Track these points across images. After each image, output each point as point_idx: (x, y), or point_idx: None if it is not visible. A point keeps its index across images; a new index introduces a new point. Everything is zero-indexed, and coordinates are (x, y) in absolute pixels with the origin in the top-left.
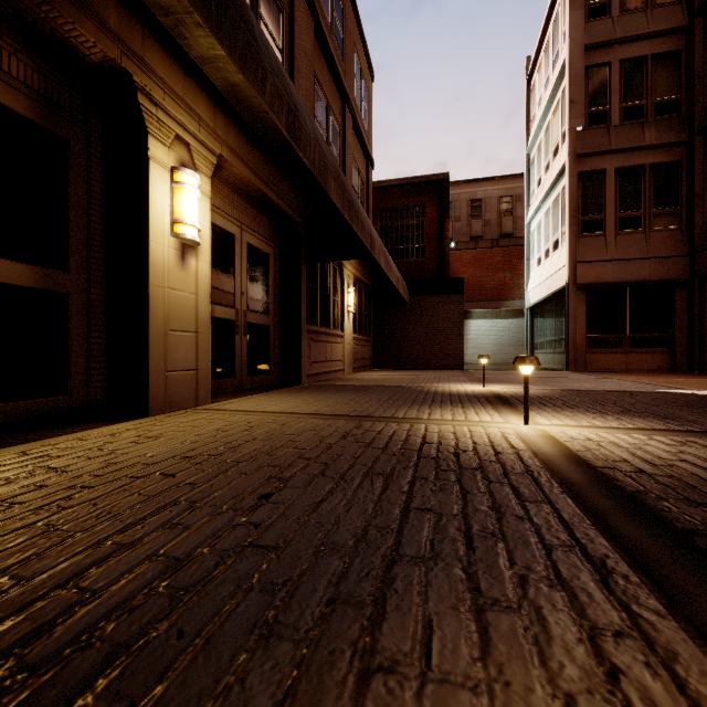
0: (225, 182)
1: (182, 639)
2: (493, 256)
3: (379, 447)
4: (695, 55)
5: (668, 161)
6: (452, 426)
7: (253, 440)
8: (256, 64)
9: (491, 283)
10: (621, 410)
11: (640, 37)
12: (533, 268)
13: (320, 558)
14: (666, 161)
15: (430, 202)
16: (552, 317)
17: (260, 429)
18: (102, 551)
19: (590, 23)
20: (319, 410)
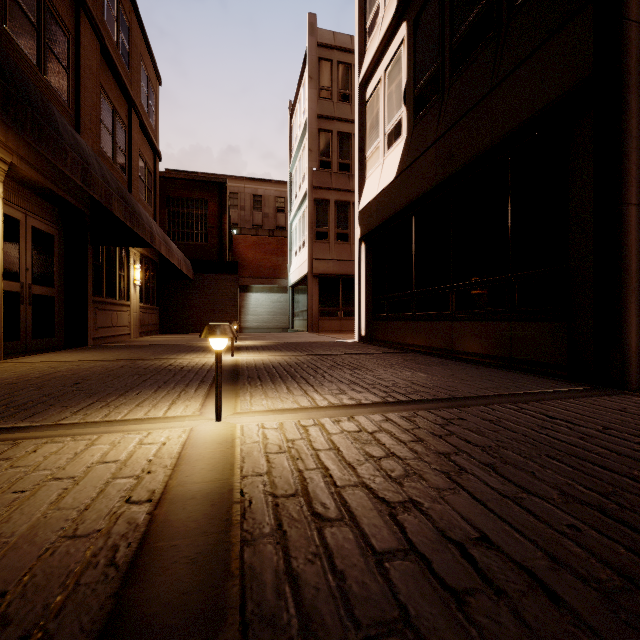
0: (11, 177)
1: (61, 400)
2: (270, 243)
3: (142, 368)
4: None
5: None
6: (191, 360)
7: (59, 371)
8: (61, 150)
9: (268, 264)
10: (292, 349)
11: (347, 120)
12: (293, 258)
13: (107, 389)
14: None
15: (212, 198)
16: (303, 294)
17: (61, 368)
18: (6, 397)
19: (321, 101)
20: (106, 358)
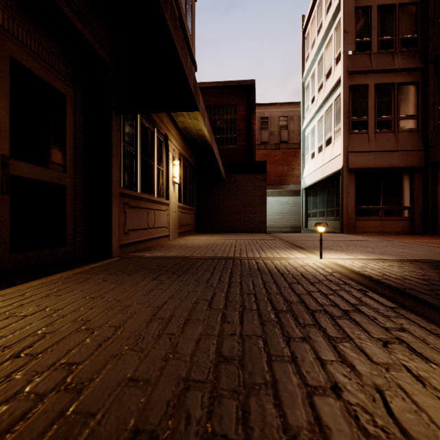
0: None
1: None
2: (276, 155)
3: None
4: (429, 5)
5: (410, 82)
6: None
7: None
8: None
9: (274, 173)
10: None
11: None
12: (307, 161)
13: None
14: (408, 82)
15: (240, 102)
16: (325, 194)
17: None
18: None
19: None
20: None
